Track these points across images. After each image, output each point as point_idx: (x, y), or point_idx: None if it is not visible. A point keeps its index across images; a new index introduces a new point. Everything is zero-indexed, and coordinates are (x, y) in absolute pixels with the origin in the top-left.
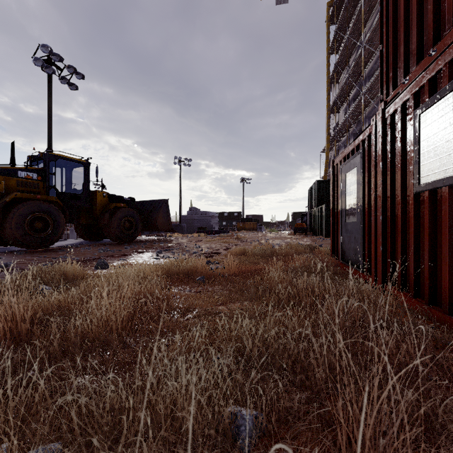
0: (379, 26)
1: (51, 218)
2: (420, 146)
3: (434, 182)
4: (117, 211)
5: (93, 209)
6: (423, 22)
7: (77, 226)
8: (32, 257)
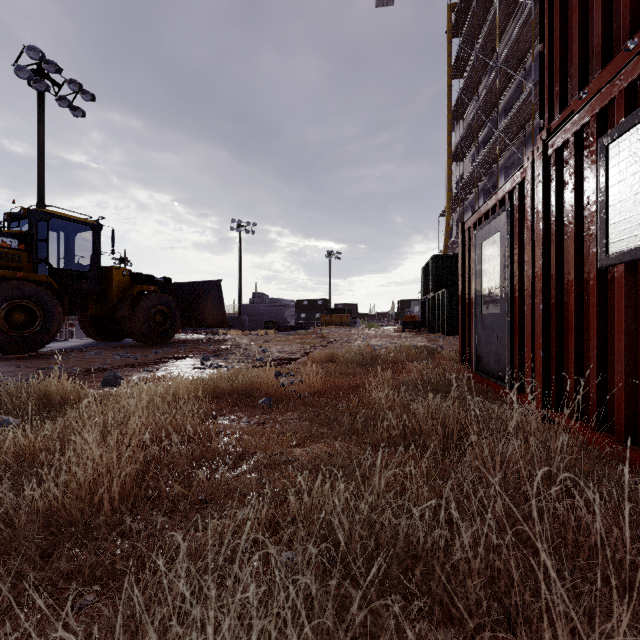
0: (520, 39)
1: (39, 307)
2: (608, 195)
3: (634, 250)
4: (144, 297)
5: (107, 294)
6: (612, 1)
7: (83, 320)
8: (6, 368)
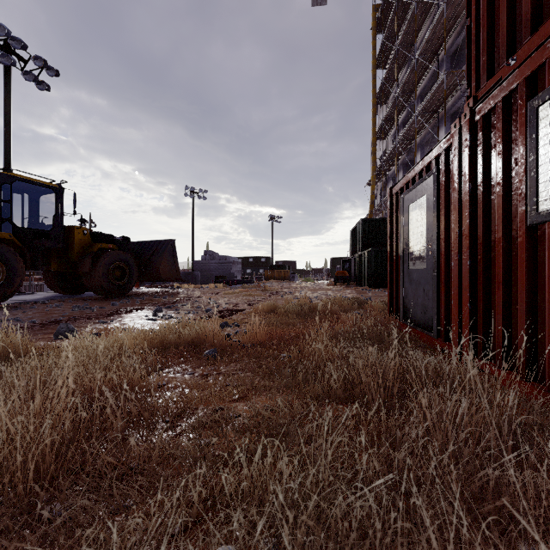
0: (434, 36)
1: (2, 263)
2: (538, 155)
3: None
4: (104, 254)
5: (69, 251)
6: None
7: (47, 275)
8: None
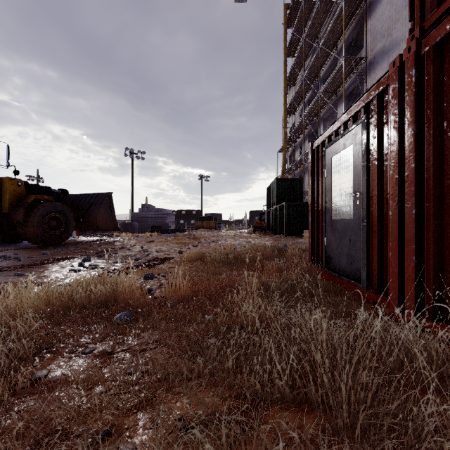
0: (334, 29)
1: None
2: None
3: None
4: (38, 205)
5: (2, 201)
6: None
7: None
8: None
